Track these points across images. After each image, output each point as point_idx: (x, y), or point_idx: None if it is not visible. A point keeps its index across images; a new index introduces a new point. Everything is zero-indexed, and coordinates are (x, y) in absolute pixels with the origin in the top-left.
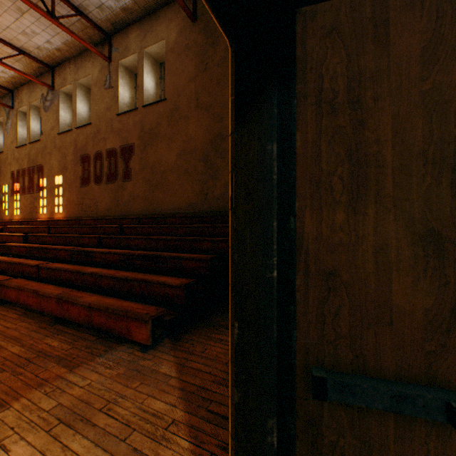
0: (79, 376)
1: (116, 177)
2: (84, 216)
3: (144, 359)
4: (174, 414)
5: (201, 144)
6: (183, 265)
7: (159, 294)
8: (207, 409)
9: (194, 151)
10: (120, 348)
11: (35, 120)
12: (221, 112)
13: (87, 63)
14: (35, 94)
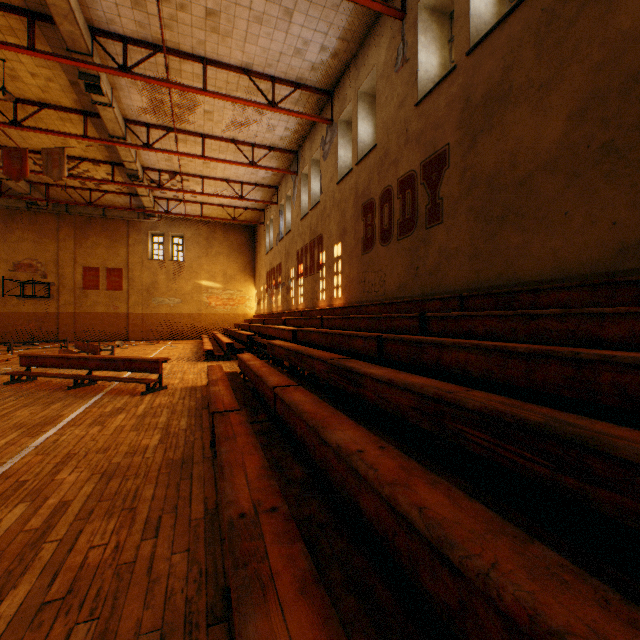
0: None
1: (413, 223)
2: (366, 301)
3: None
4: None
5: None
6: None
7: None
8: None
9: None
10: None
11: (316, 178)
12: None
13: (370, 51)
14: (315, 143)
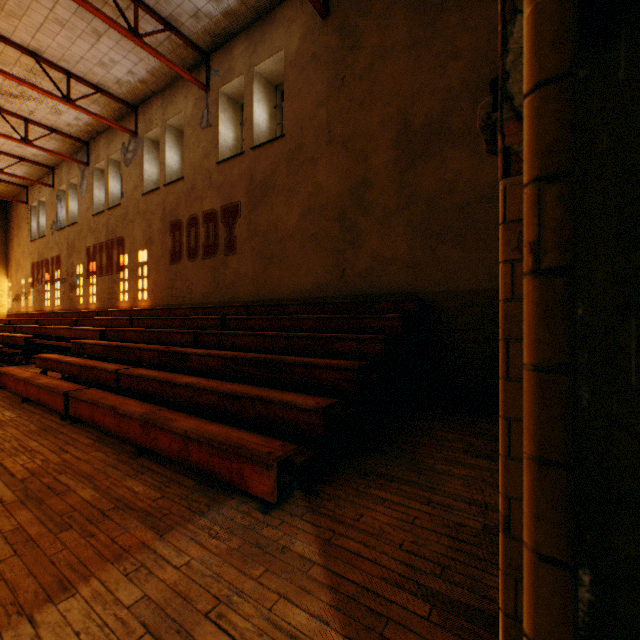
0: (172, 547)
1: (216, 249)
2: (174, 305)
3: (267, 525)
4: (327, 639)
5: (335, 197)
6: (316, 376)
7: (284, 420)
8: (382, 636)
9: (325, 207)
10: (229, 503)
11: (114, 178)
12: (365, 148)
13: (179, 96)
14: (114, 144)
